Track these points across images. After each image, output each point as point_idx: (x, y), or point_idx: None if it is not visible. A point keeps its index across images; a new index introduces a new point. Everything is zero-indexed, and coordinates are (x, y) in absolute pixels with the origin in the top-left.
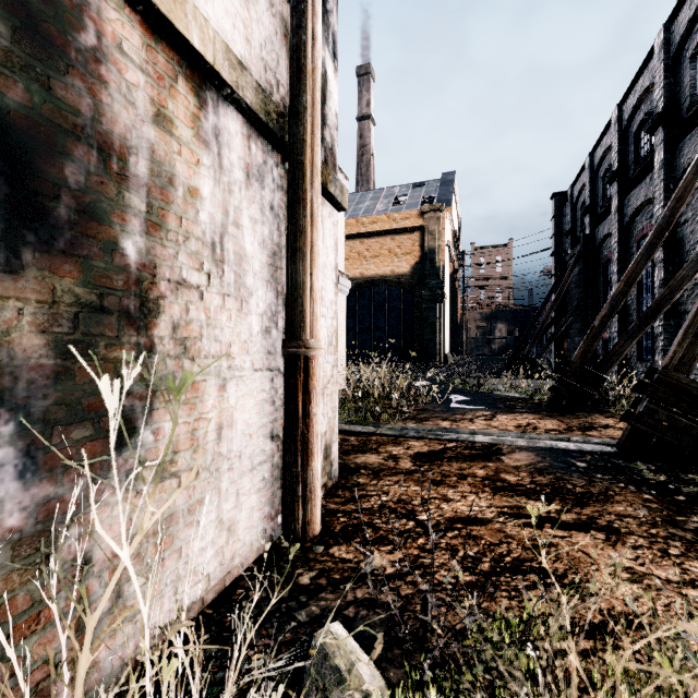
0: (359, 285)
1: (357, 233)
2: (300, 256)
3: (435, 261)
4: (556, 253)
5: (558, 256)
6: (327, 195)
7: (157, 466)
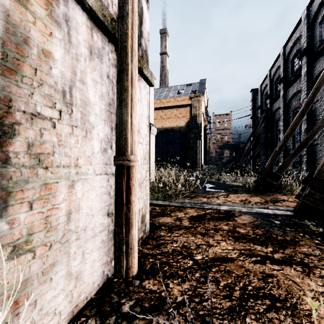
0: (161, 131)
1: (160, 107)
2: (124, 104)
3: (197, 120)
4: (253, 117)
5: (254, 118)
6: (143, 76)
7: (12, 247)
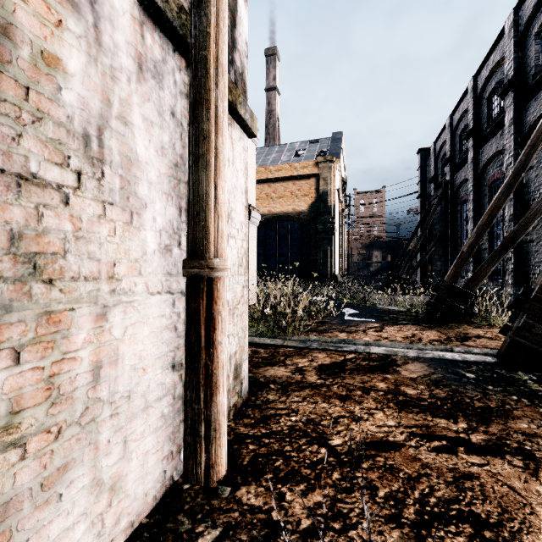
0: (267, 220)
1: (265, 179)
2: (203, 164)
3: (327, 201)
4: (422, 196)
5: (423, 198)
6: (237, 117)
7: None
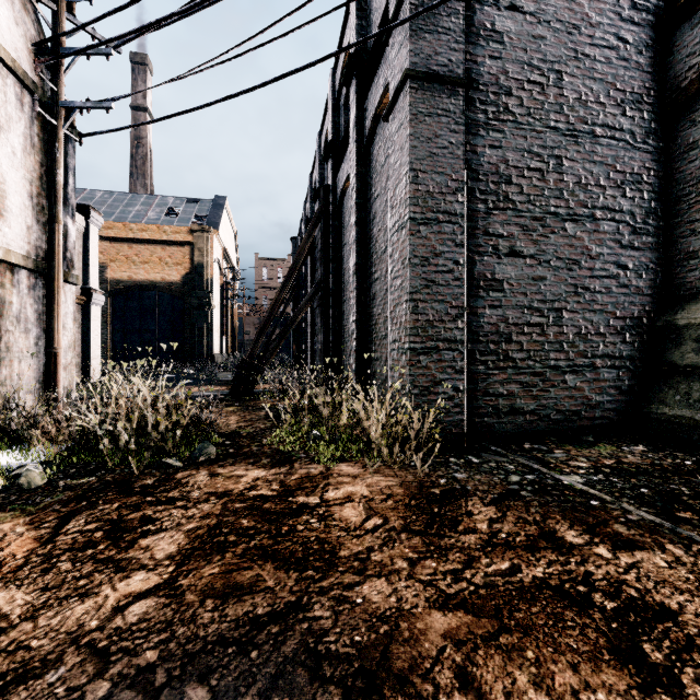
0: (127, 288)
1: (125, 238)
2: (53, 318)
3: (204, 274)
4: None
5: None
6: (68, 282)
7: (2, 382)
